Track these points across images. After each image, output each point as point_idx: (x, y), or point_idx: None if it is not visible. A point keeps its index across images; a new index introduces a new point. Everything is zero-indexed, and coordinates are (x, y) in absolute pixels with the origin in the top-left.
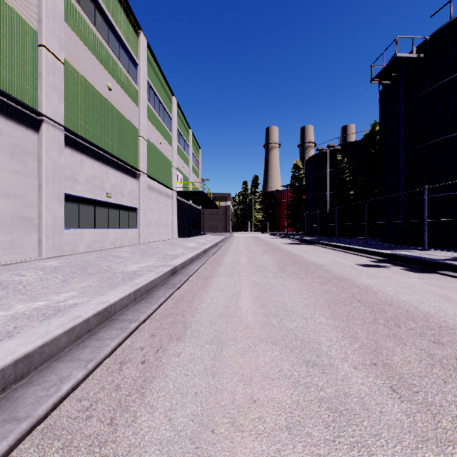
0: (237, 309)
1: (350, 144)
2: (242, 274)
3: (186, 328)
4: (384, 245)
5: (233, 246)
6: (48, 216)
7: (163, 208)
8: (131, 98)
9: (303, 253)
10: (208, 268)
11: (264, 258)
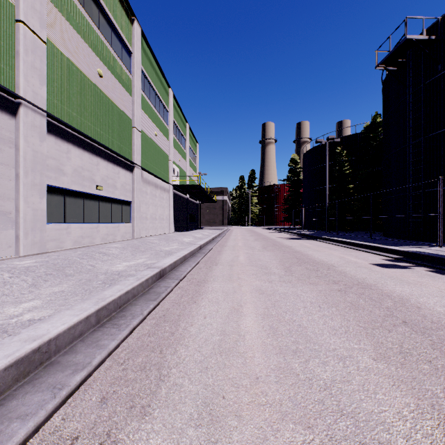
0: (239, 338)
1: (350, 137)
2: (242, 277)
3: (161, 380)
4: (391, 241)
5: (231, 241)
6: (26, 209)
7: (159, 201)
8: (124, 87)
9: (306, 249)
10: (202, 268)
11: (265, 256)
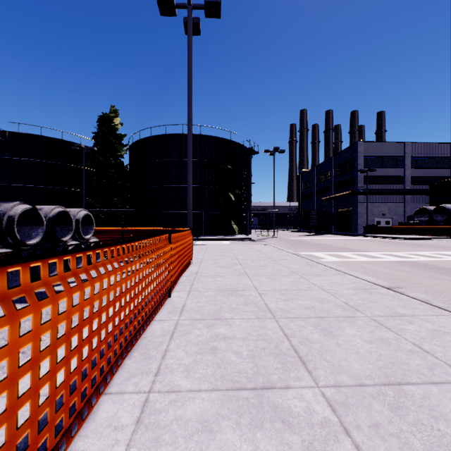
0: None
1: None
2: None
3: None
4: None
5: None
6: None
7: None
8: None
9: None
10: None
11: None
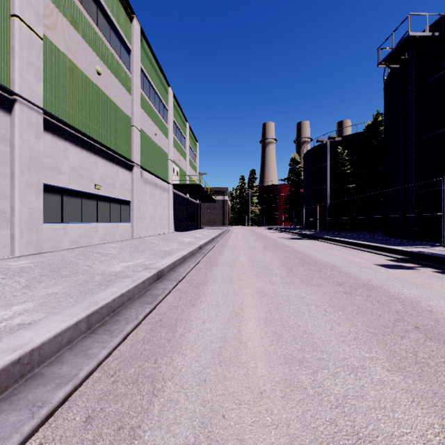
0: (240, 345)
1: (351, 136)
2: (243, 279)
3: (154, 395)
4: (393, 241)
5: (231, 241)
6: (22, 208)
7: (159, 201)
8: (123, 85)
9: (307, 249)
10: (202, 269)
11: (266, 256)
